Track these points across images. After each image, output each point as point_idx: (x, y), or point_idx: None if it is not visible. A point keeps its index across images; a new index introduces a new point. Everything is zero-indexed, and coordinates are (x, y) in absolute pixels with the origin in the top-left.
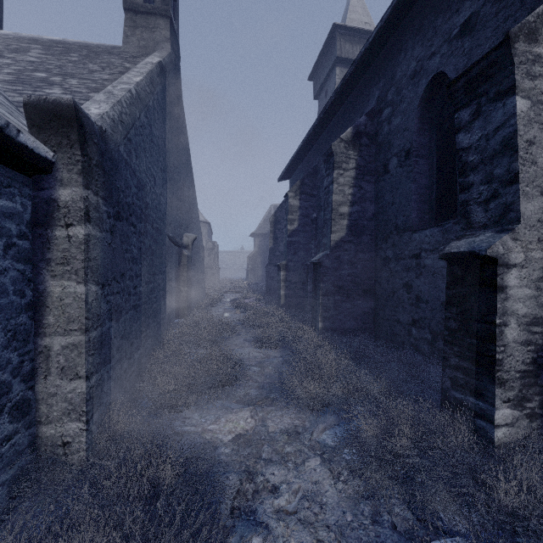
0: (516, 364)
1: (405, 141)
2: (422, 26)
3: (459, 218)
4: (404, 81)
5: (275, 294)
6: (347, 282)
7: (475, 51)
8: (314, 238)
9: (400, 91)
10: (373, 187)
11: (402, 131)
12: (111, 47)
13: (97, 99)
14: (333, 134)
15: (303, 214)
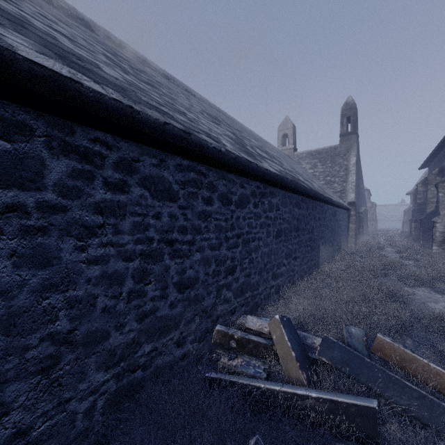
0: (438, 239)
1: None
2: None
3: None
4: None
5: None
6: None
7: None
8: None
9: None
10: None
11: None
12: (334, 148)
13: (351, 192)
14: (442, 158)
15: None
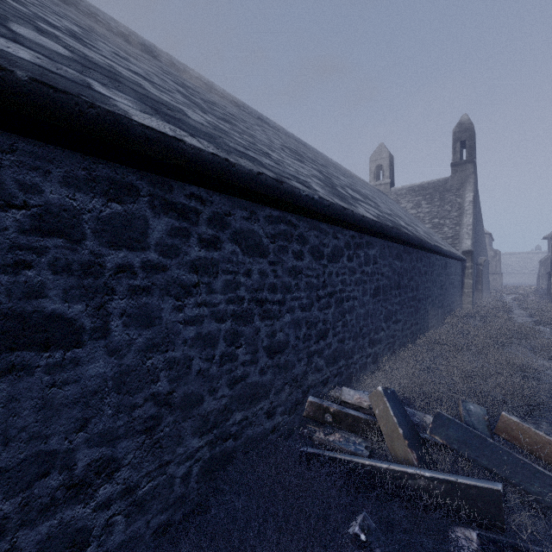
0: None
1: None
2: None
3: None
4: None
5: None
6: None
7: None
8: None
9: None
10: None
11: None
12: (443, 182)
13: (466, 238)
14: None
15: None
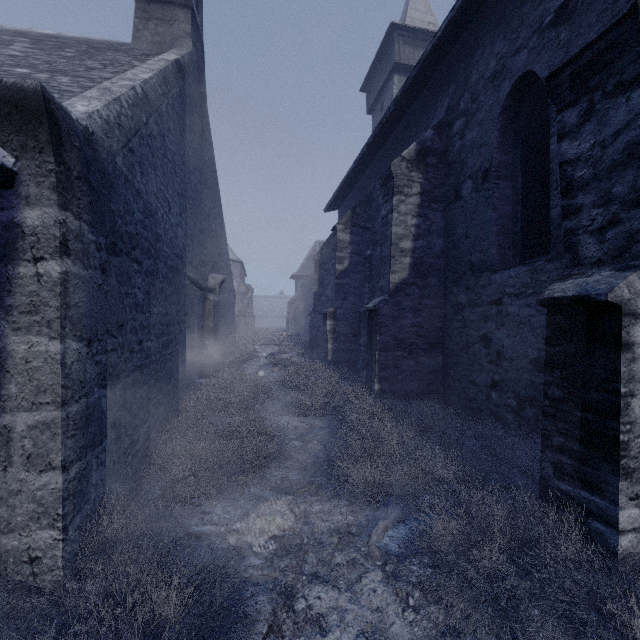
0: None
1: (482, 159)
2: (505, 15)
3: (553, 254)
4: (481, 85)
5: (320, 348)
6: (410, 335)
7: (575, 42)
8: (368, 280)
9: (476, 97)
10: (442, 218)
11: (479, 147)
12: (118, 43)
13: (88, 95)
14: (392, 153)
15: (354, 251)
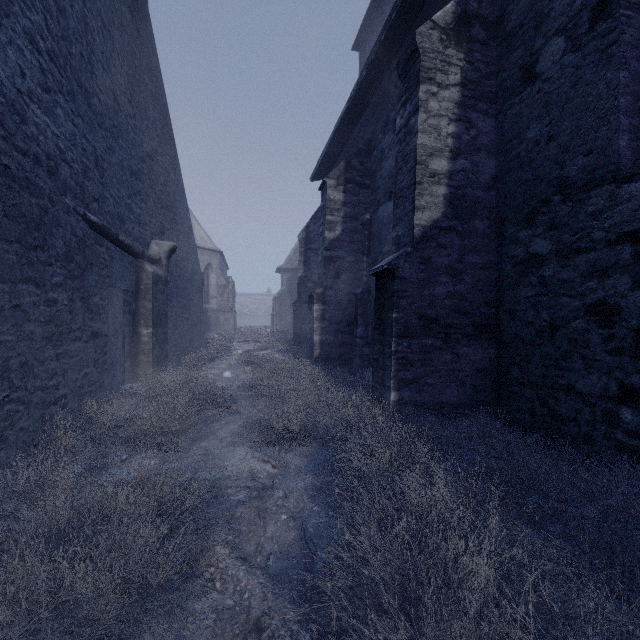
0: None
1: None
2: None
3: None
4: None
5: (306, 343)
6: (445, 311)
7: None
8: (366, 253)
9: None
10: (494, 126)
11: None
12: None
13: None
14: None
15: (349, 214)
